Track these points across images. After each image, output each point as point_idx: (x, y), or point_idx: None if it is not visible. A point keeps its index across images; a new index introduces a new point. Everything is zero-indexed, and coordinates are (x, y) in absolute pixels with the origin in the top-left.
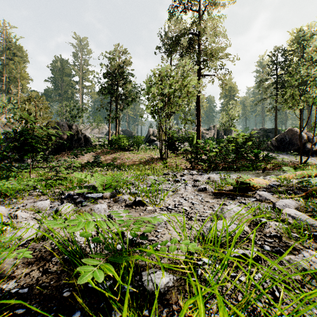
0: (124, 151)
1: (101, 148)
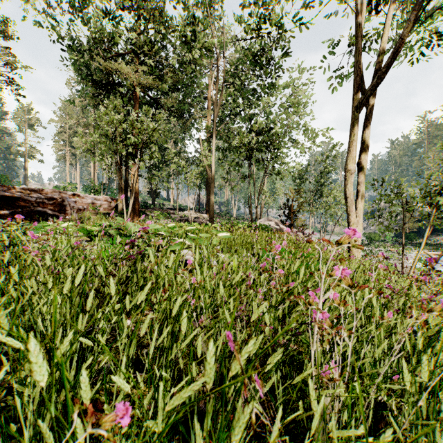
0: None
1: None
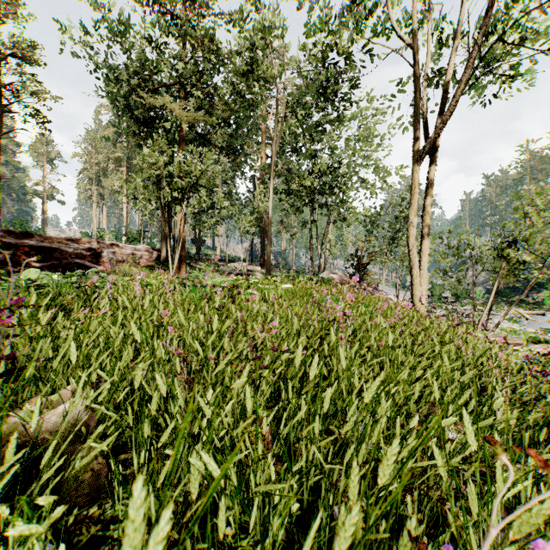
0: None
1: None
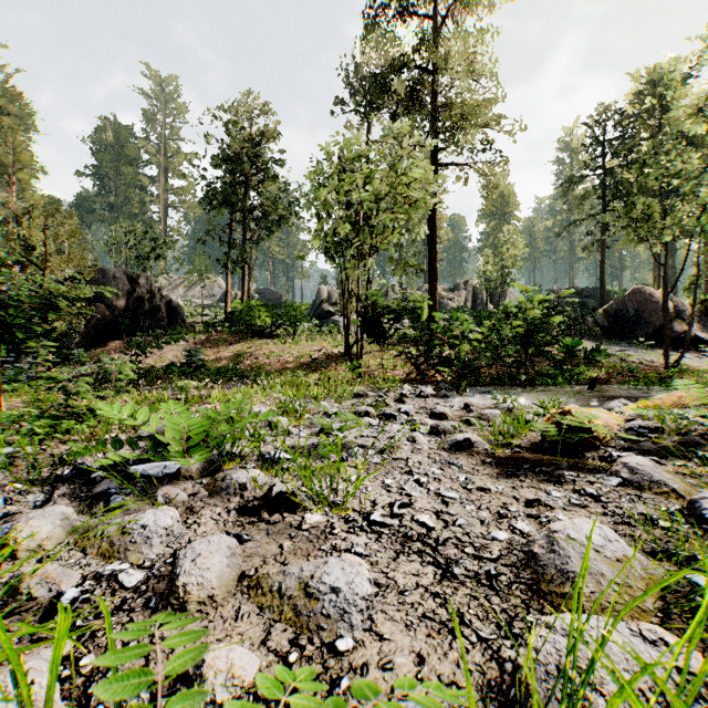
0: (262, 339)
1: (207, 331)
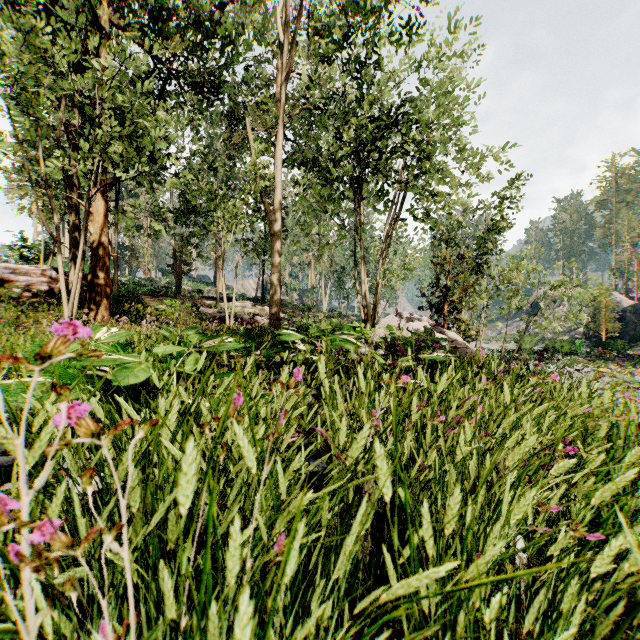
0: None
1: None
